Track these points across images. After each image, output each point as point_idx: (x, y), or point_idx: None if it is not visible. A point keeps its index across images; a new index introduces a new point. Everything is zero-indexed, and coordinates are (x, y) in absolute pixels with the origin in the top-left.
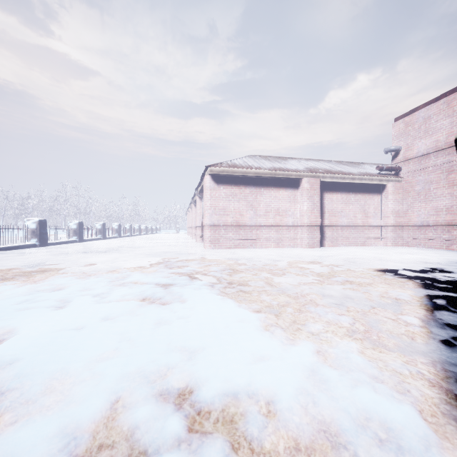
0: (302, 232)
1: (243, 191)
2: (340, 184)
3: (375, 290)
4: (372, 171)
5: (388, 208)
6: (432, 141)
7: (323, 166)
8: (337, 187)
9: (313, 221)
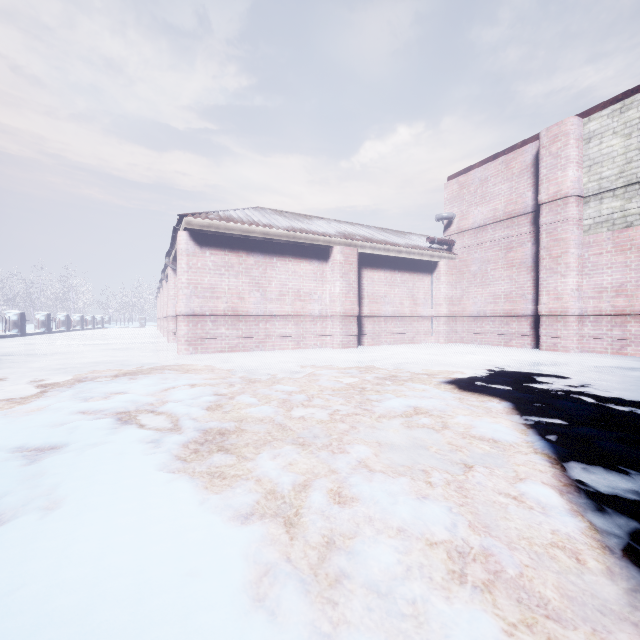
0: (333, 325)
1: (244, 260)
2: (384, 258)
3: (455, 424)
4: (421, 244)
5: (441, 293)
6: (489, 210)
7: (361, 231)
8: (379, 262)
9: (348, 309)
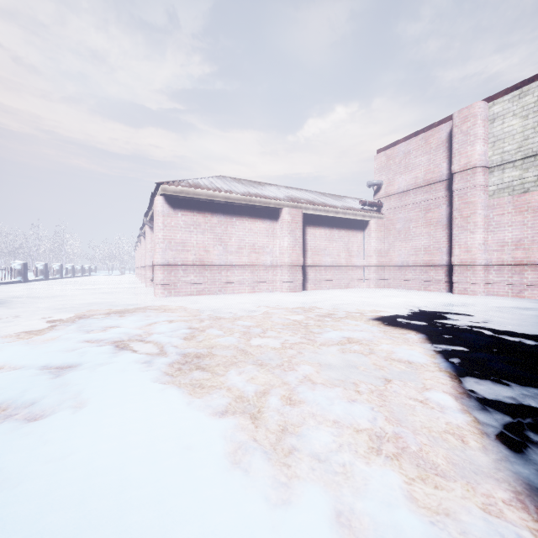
0: (282, 273)
1: (209, 219)
2: (324, 218)
3: (380, 350)
4: (355, 206)
5: (371, 246)
6: (411, 178)
7: (305, 195)
8: (320, 221)
9: (294, 259)
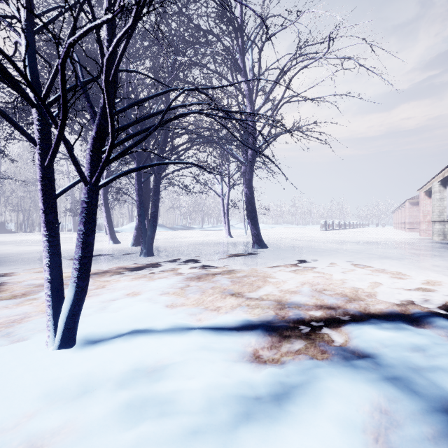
0: None
1: None
2: None
3: None
4: None
5: None
6: None
7: None
8: None
9: None
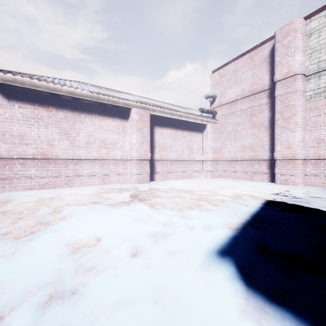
0: (131, 166)
1: (53, 114)
2: (170, 120)
3: None
4: (196, 113)
5: (208, 145)
6: (239, 90)
7: (155, 102)
8: (167, 123)
9: (142, 154)
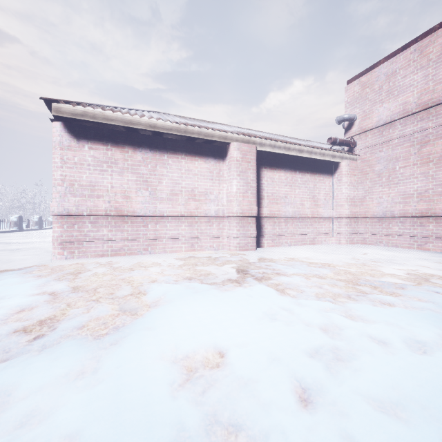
0: (230, 226)
1: (129, 155)
2: (284, 158)
3: None
4: (322, 146)
5: (342, 193)
6: (398, 104)
7: (261, 134)
8: (280, 162)
9: (245, 209)
